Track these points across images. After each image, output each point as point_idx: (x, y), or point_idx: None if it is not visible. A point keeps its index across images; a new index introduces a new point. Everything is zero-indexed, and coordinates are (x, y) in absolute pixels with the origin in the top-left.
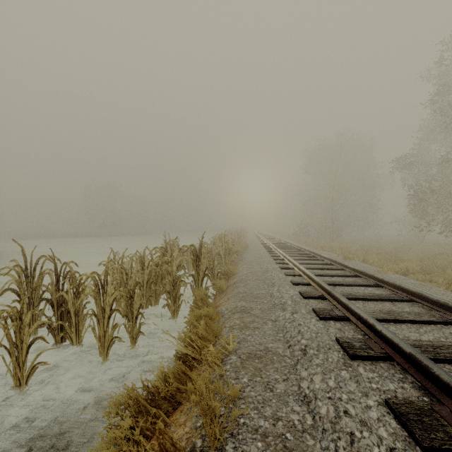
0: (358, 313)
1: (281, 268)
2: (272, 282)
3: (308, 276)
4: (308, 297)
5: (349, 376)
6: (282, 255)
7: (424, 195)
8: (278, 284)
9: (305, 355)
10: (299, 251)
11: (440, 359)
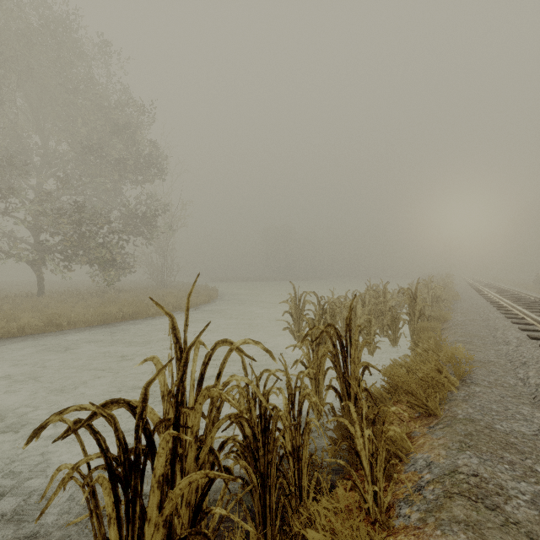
0: None
1: (507, 317)
2: (494, 327)
3: None
4: (537, 339)
5: None
6: (509, 306)
7: None
8: (502, 329)
9: (524, 364)
10: (538, 304)
11: None
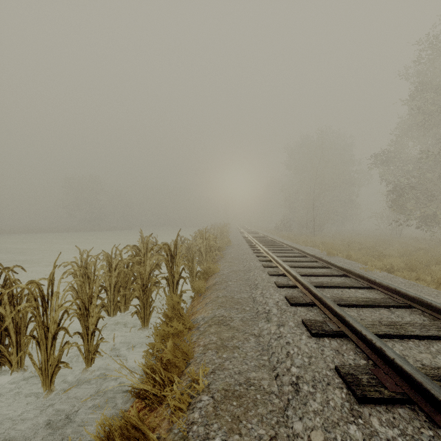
0: (359, 330)
1: (264, 266)
2: (255, 283)
3: (294, 277)
4: (296, 304)
5: (363, 436)
6: (265, 251)
7: (402, 190)
8: (262, 286)
9: (298, 394)
10: (282, 247)
11: None
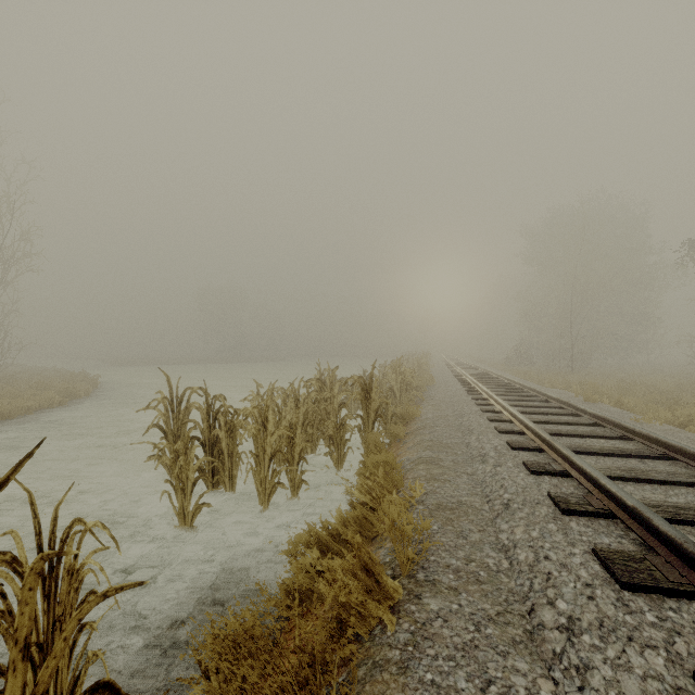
0: (581, 466)
1: (483, 410)
2: (469, 429)
3: (521, 422)
4: (519, 448)
5: (557, 528)
6: (485, 393)
7: None
8: (478, 431)
9: (507, 509)
10: (512, 388)
11: (679, 520)
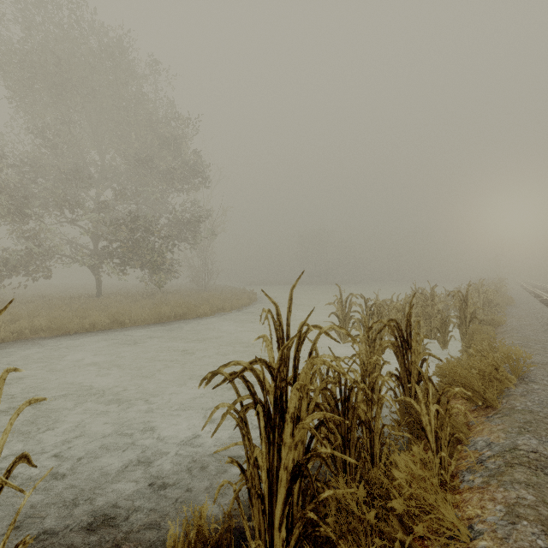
0: None
1: None
2: None
3: None
4: None
5: None
6: None
7: None
8: None
9: None
10: None
11: None
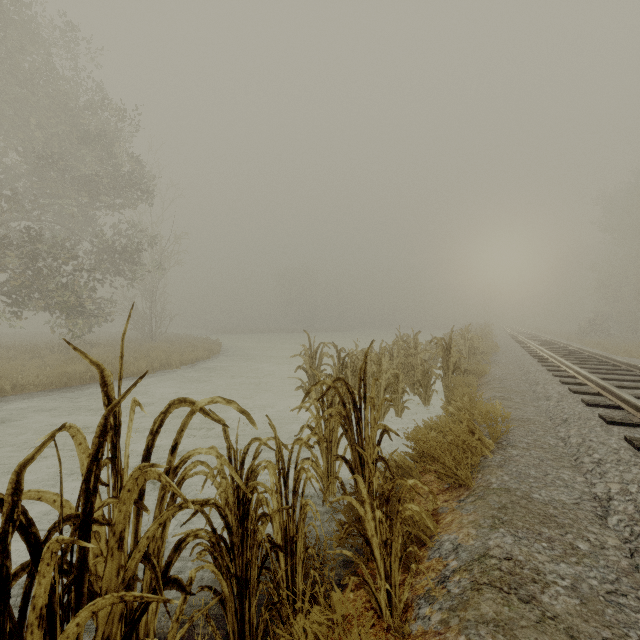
0: (628, 399)
1: (548, 369)
2: (535, 381)
3: (584, 377)
4: (579, 392)
5: (601, 429)
6: (551, 357)
7: None
8: (543, 383)
9: (565, 422)
10: (580, 355)
11: None
